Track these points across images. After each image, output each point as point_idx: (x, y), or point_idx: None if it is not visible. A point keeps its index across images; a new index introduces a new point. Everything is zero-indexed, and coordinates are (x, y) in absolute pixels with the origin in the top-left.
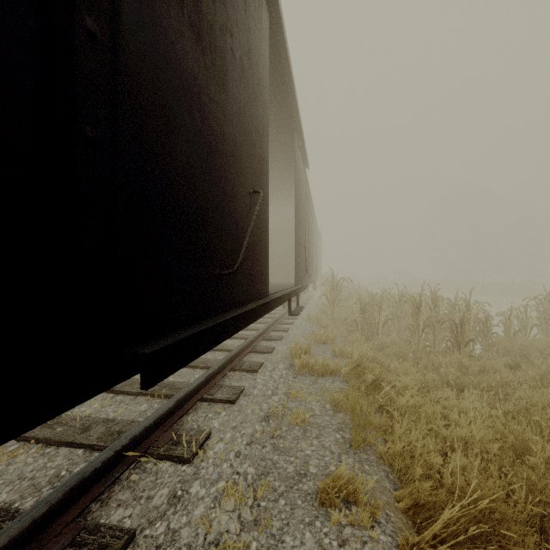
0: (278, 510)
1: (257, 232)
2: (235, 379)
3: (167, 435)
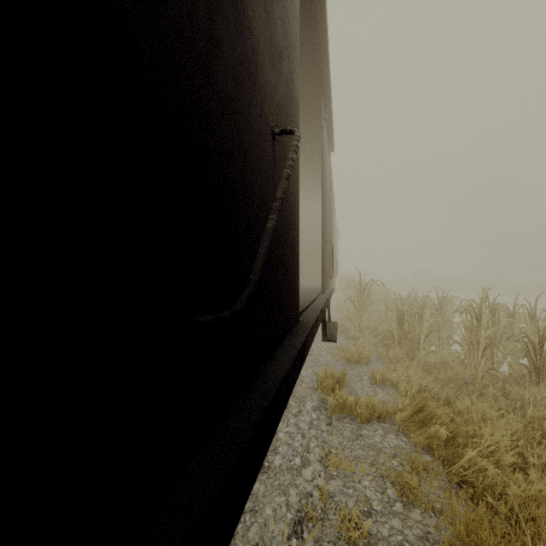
0: None
1: (284, 215)
2: None
3: None
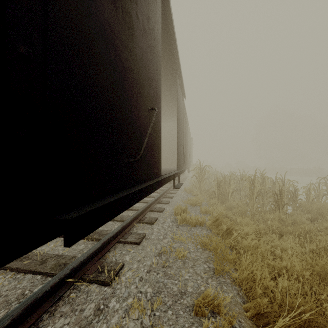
0: (167, 318)
1: (153, 135)
2: (140, 228)
3: (95, 266)
